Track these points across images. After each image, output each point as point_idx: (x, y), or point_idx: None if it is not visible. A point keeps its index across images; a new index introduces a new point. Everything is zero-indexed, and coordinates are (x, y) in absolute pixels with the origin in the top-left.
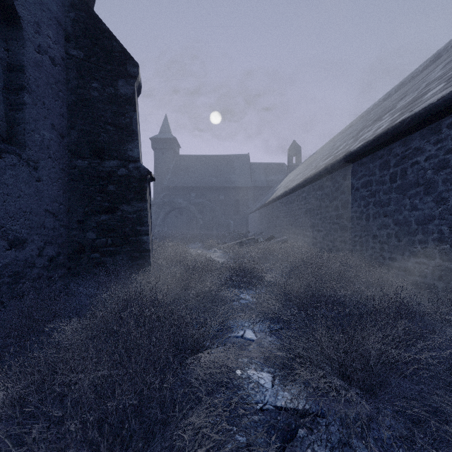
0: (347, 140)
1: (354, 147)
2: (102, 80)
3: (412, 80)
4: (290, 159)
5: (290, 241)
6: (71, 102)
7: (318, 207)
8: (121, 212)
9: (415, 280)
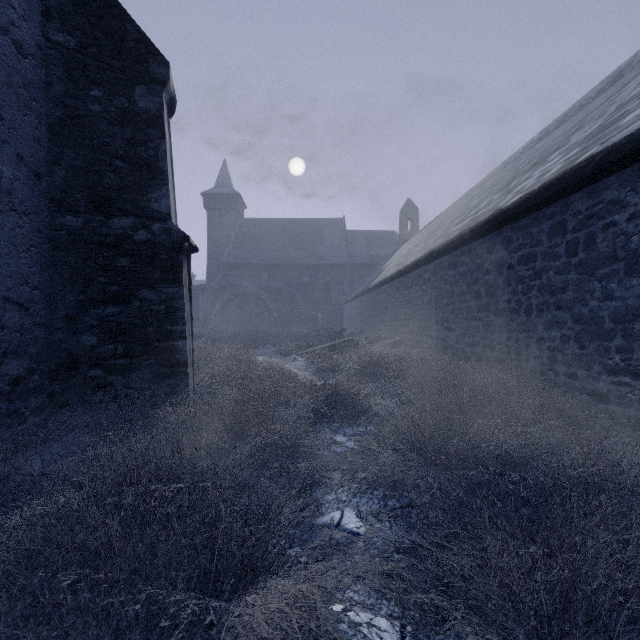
0: (490, 195)
1: (508, 203)
2: (107, 86)
3: (580, 111)
4: (403, 226)
5: (406, 344)
6: (55, 120)
7: (448, 295)
8: (139, 302)
9: (610, 410)
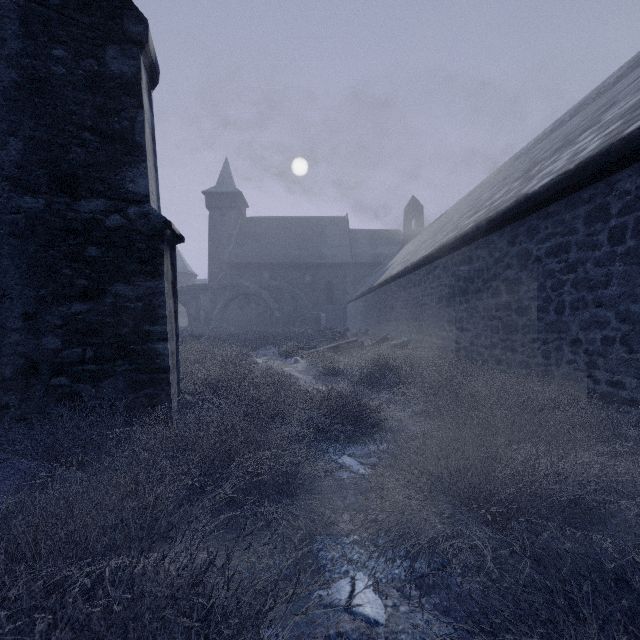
0: (506, 185)
1: (535, 187)
2: (72, 45)
3: (598, 99)
4: (408, 224)
5: (413, 345)
6: (9, 83)
7: (461, 292)
8: (112, 298)
9: None
